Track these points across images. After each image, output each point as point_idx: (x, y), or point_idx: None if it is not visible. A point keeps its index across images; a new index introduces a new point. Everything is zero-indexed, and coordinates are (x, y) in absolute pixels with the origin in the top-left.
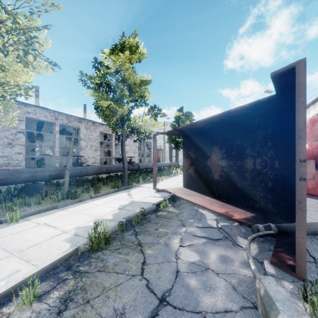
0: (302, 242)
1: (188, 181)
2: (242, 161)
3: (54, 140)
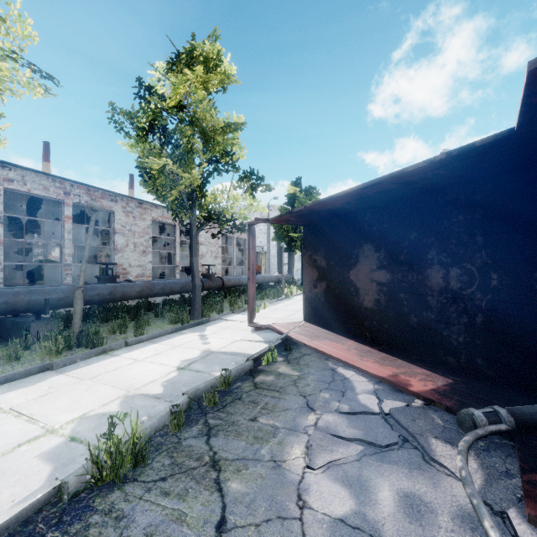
0: None
1: (313, 309)
2: (421, 273)
3: (62, 233)
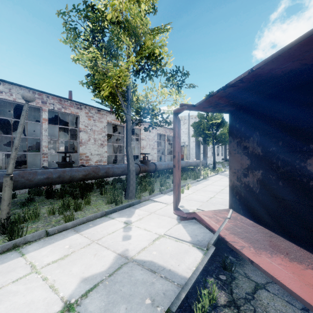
0: None
1: (242, 199)
2: None
3: (41, 131)
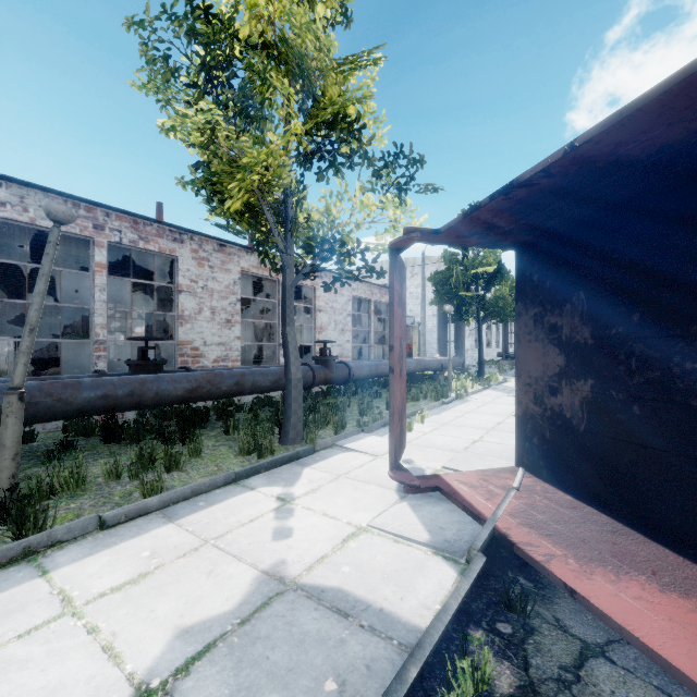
0: None
1: (545, 445)
2: None
3: (92, 291)
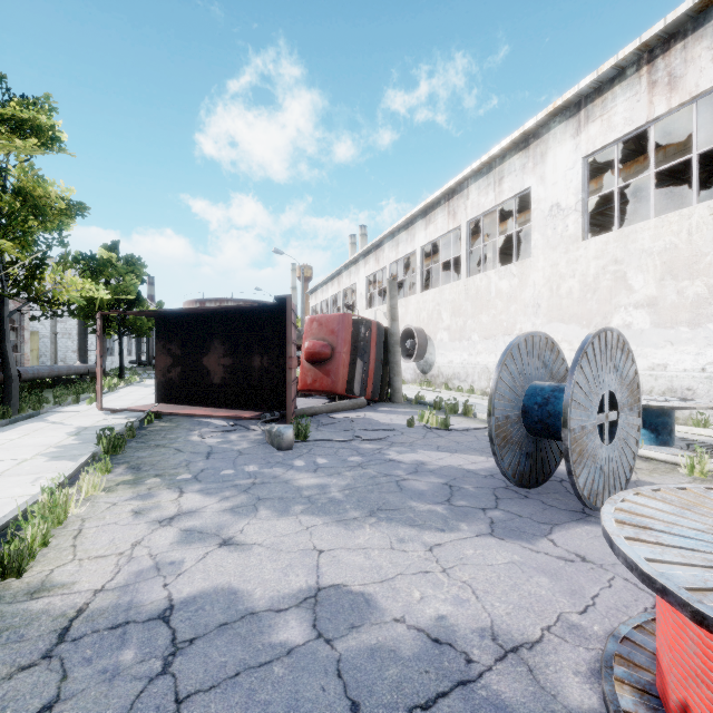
0: (290, 407)
1: (167, 391)
2: (250, 359)
3: None
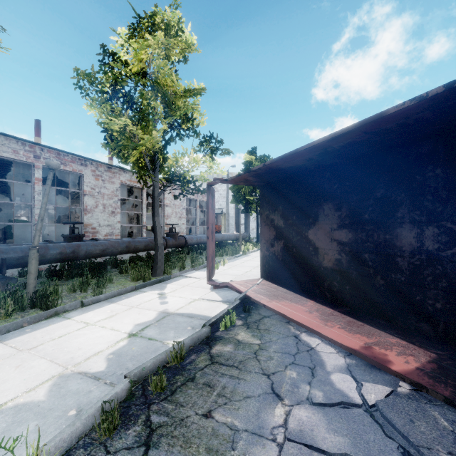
0: None
1: (270, 267)
2: (389, 233)
3: (32, 194)
